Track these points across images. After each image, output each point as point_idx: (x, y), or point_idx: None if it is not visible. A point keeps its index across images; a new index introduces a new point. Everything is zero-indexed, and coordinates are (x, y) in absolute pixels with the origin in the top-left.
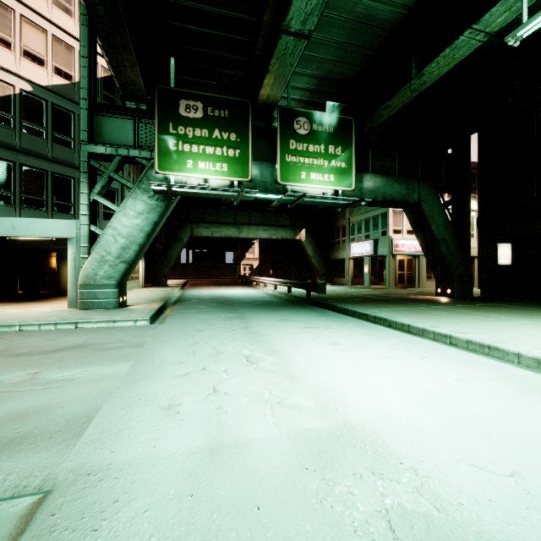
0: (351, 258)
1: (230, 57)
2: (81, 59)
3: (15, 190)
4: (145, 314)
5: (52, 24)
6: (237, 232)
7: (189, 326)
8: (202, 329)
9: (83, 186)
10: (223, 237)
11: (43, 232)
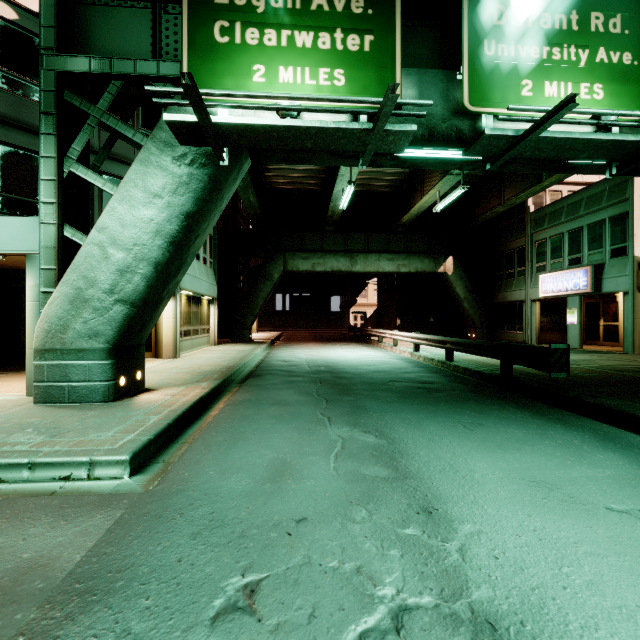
0: (536, 299)
1: None
2: None
3: None
4: (140, 430)
5: None
6: (349, 263)
7: (221, 527)
8: (259, 569)
9: (45, 143)
10: (329, 271)
11: None
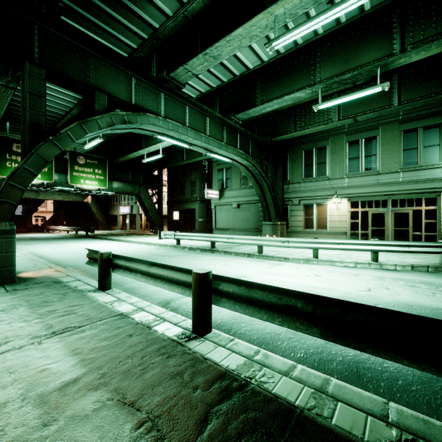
0: (121, 214)
1: None
2: None
3: None
4: None
5: None
6: (36, 195)
7: (28, 244)
8: (35, 244)
9: None
10: (22, 198)
11: None
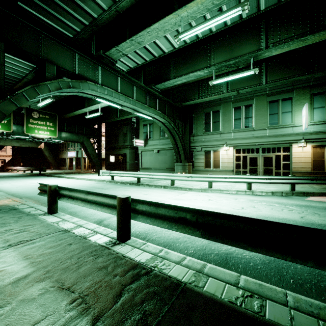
0: (68, 158)
1: None
2: None
3: None
4: None
5: None
6: None
7: None
8: None
9: None
10: None
11: None
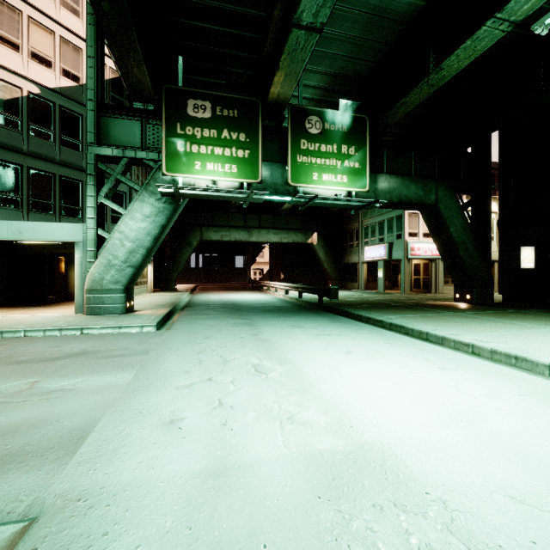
0: (364, 262)
1: (239, 55)
2: (88, 59)
3: (23, 194)
4: (152, 319)
5: (60, 26)
6: (248, 235)
7: (197, 333)
8: (210, 336)
9: (89, 189)
10: (233, 240)
11: (50, 236)
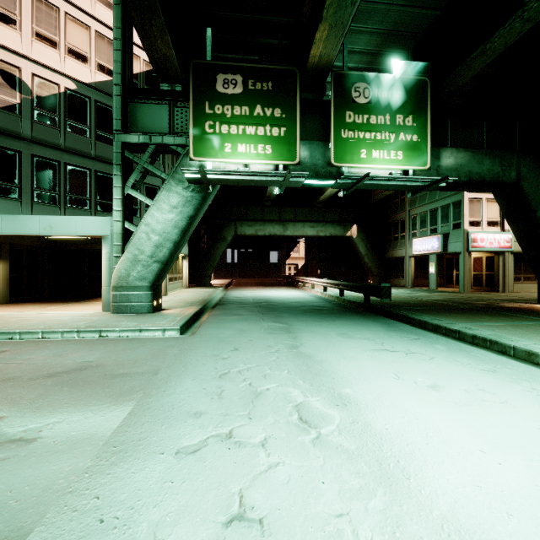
0: (412, 256)
1: (274, 21)
2: (114, 42)
3: (60, 190)
4: (177, 321)
5: (96, 20)
6: (282, 229)
7: (223, 341)
8: (238, 346)
9: (116, 179)
10: (267, 235)
11: (78, 231)
